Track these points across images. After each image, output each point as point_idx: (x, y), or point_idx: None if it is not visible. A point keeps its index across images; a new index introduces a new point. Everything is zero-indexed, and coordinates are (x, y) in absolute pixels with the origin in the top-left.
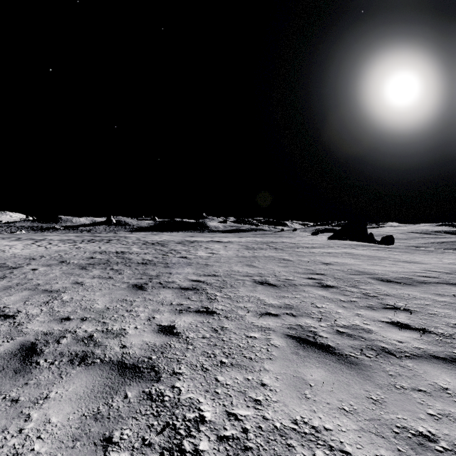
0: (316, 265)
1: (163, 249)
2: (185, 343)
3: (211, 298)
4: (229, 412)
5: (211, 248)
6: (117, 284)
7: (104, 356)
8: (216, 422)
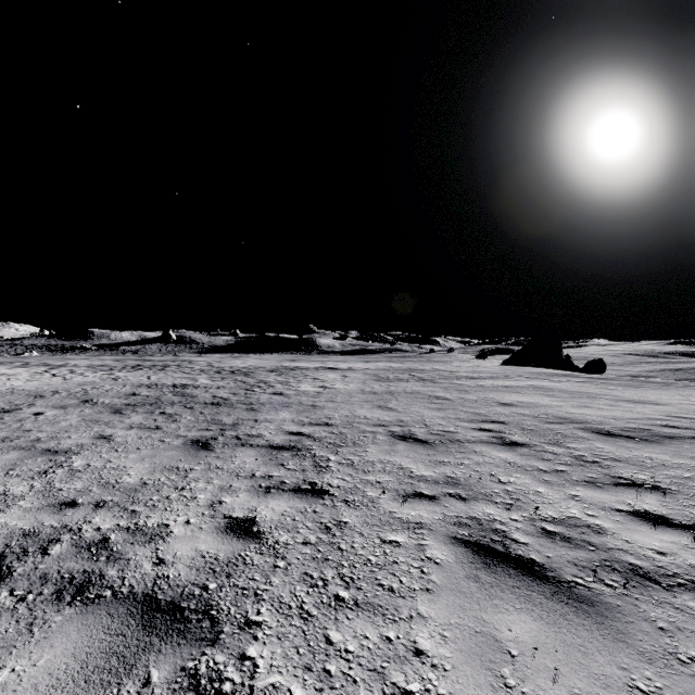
0: (490, 407)
1: (247, 380)
2: (272, 554)
3: (320, 466)
4: None
5: (323, 379)
6: (168, 439)
7: (121, 583)
8: None
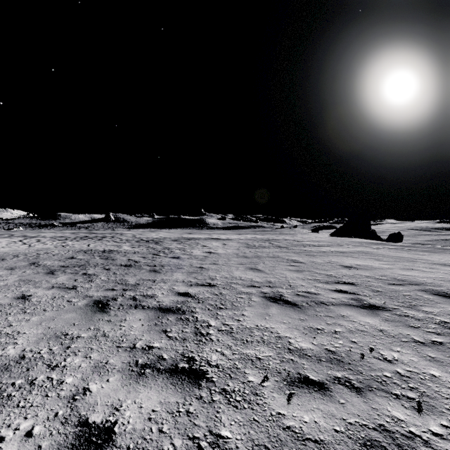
0: (336, 269)
1: (156, 247)
2: None
3: (200, 333)
4: None
5: (209, 246)
6: (75, 300)
7: None
8: None
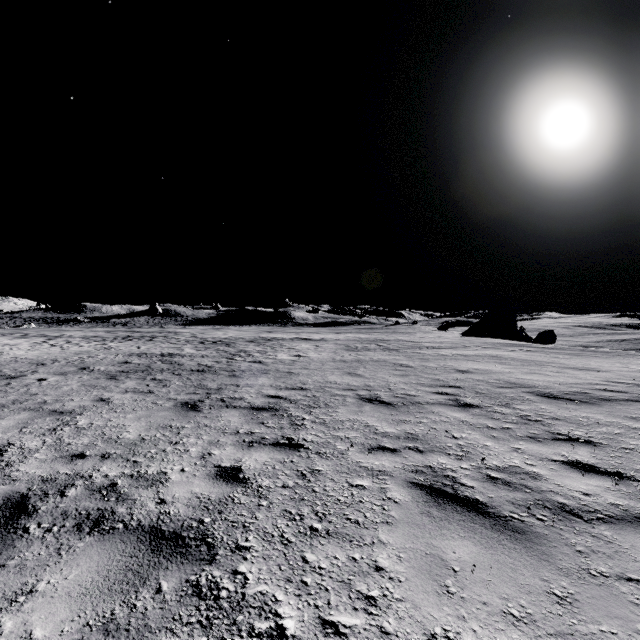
0: (448, 373)
1: (228, 349)
2: (256, 495)
3: (296, 424)
4: (325, 619)
5: (297, 348)
6: (160, 402)
7: (130, 518)
8: (304, 639)
